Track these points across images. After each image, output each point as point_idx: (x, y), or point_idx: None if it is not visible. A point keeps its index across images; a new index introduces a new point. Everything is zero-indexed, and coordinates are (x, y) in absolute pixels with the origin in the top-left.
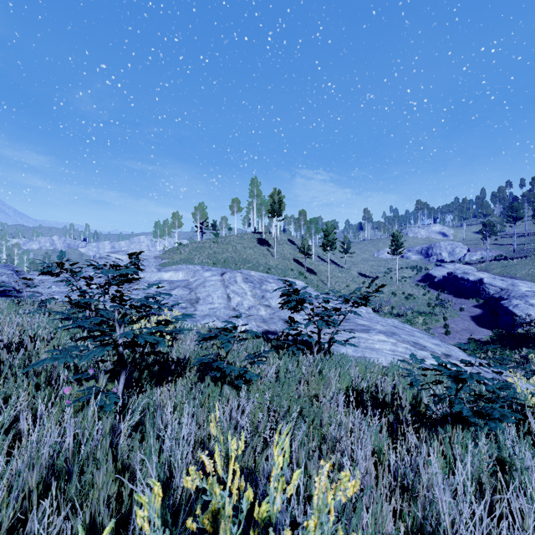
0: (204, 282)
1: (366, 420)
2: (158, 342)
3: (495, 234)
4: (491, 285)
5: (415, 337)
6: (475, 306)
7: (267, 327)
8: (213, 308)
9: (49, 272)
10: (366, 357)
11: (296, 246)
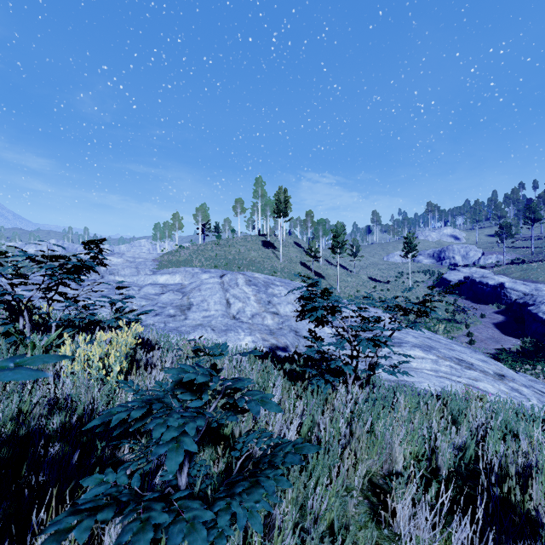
0: (200, 285)
1: None
2: None
3: (512, 236)
4: (514, 290)
5: (456, 351)
6: (496, 312)
7: (276, 340)
8: (208, 315)
9: None
10: (405, 381)
11: (302, 249)
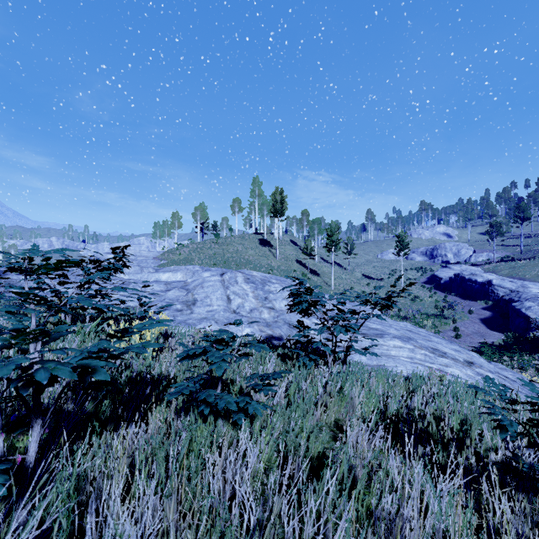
0: (202, 283)
1: (431, 482)
2: (95, 371)
3: (502, 235)
4: (501, 287)
5: (433, 342)
6: (484, 308)
7: (271, 331)
8: (211, 310)
9: (14, 269)
10: (383, 365)
11: (298, 247)
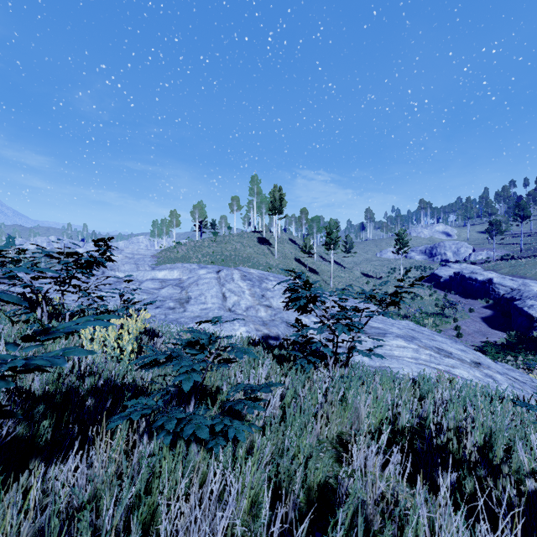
0: (197, 280)
1: None
2: None
3: (501, 233)
4: (502, 285)
5: (437, 341)
6: (484, 307)
7: (268, 330)
8: (205, 308)
9: None
10: (386, 367)
11: (297, 245)
